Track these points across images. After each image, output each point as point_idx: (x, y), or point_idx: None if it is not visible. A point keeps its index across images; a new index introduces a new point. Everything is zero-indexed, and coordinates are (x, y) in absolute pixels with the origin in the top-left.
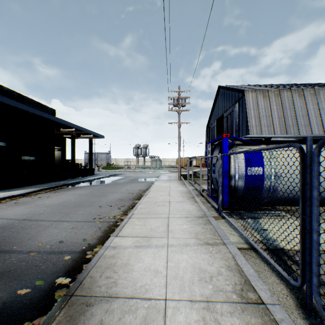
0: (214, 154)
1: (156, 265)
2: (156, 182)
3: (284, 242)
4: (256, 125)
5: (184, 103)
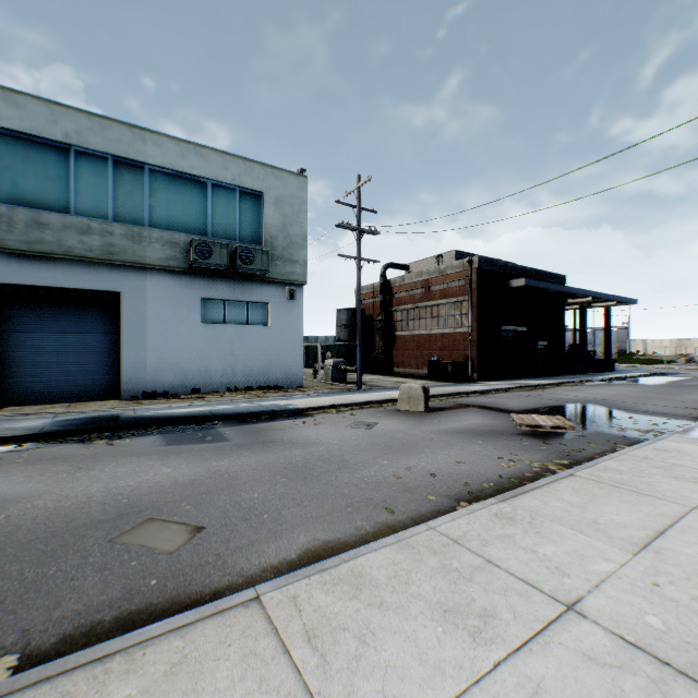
0: None
1: None
2: None
3: None
4: None
5: None
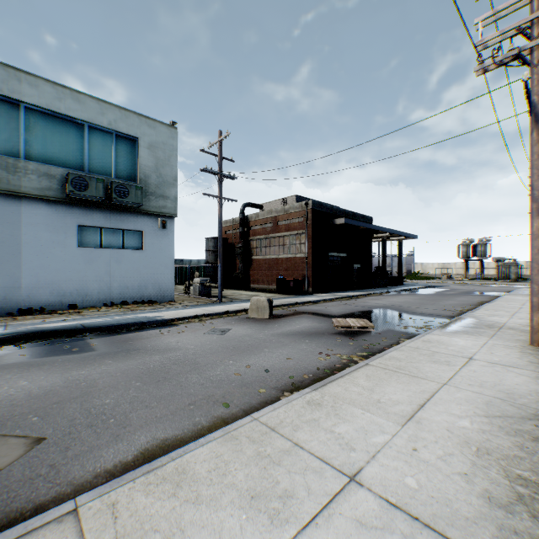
0: None
1: (500, 319)
2: (505, 295)
3: None
4: None
5: None
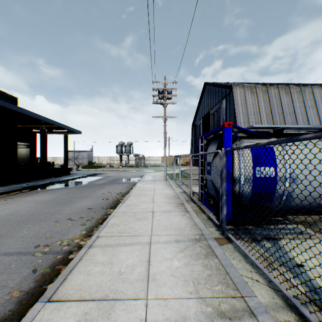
0: (209, 150)
1: None
2: (139, 183)
3: None
4: (245, 122)
5: (170, 96)
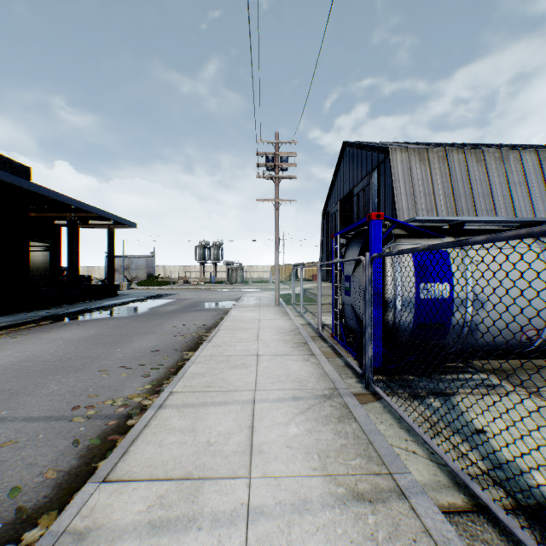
0: (348, 256)
1: None
2: (234, 310)
3: (545, 477)
4: (409, 209)
5: (286, 165)
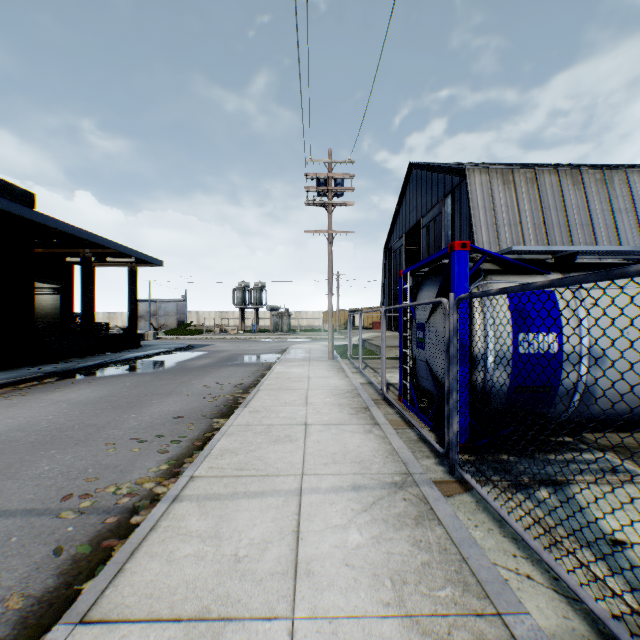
0: (421, 299)
1: None
2: (278, 365)
3: None
4: (491, 242)
5: (341, 189)
